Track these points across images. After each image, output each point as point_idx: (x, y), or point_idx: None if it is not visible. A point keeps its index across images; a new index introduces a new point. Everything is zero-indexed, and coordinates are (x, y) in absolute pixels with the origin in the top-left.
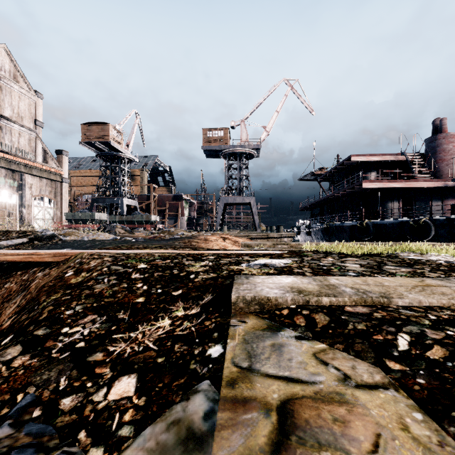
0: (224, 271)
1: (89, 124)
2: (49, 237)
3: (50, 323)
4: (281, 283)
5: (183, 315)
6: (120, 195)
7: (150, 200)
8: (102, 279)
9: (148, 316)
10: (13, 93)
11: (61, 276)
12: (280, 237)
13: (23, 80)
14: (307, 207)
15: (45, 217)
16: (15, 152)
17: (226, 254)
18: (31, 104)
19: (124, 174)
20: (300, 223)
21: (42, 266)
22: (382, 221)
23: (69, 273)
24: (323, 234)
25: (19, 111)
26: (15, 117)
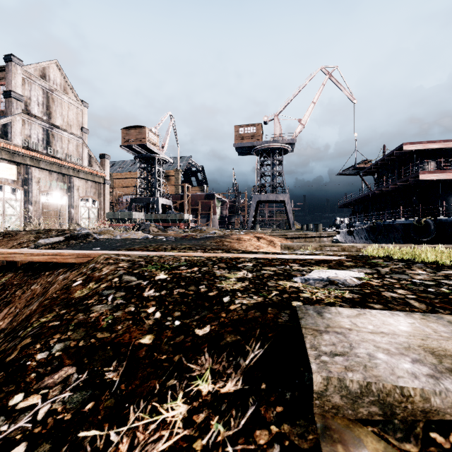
0: (272, 292)
1: (128, 129)
2: (84, 236)
3: (5, 379)
4: (395, 333)
5: (211, 393)
6: (156, 195)
7: (183, 199)
8: (106, 296)
9: (151, 381)
10: (64, 104)
11: (68, 286)
12: (319, 237)
13: (72, 92)
14: (347, 203)
15: (90, 217)
16: (65, 157)
17: (267, 259)
18: (78, 113)
19: (160, 175)
20: (339, 221)
21: (67, 268)
22: (446, 218)
23: (77, 282)
24: (368, 233)
25: (68, 120)
26: (65, 126)
